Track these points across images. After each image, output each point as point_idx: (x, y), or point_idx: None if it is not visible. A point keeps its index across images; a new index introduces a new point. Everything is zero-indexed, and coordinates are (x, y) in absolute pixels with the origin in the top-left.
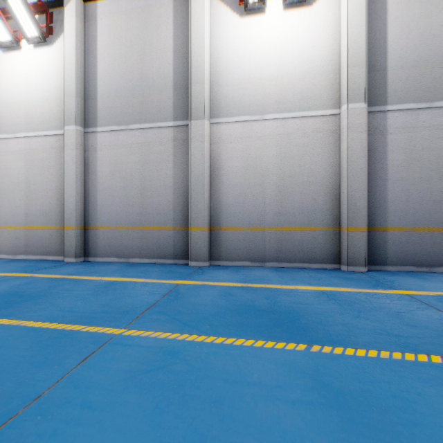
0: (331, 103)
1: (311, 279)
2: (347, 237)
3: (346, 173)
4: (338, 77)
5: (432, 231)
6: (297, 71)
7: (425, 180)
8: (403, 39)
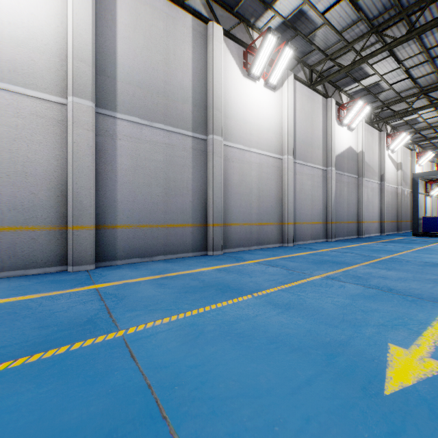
0: (56, 89)
1: (1, 291)
2: (73, 236)
3: (71, 169)
4: (66, 65)
5: (153, 227)
6: (8, 33)
7: (148, 185)
8: (130, 58)
